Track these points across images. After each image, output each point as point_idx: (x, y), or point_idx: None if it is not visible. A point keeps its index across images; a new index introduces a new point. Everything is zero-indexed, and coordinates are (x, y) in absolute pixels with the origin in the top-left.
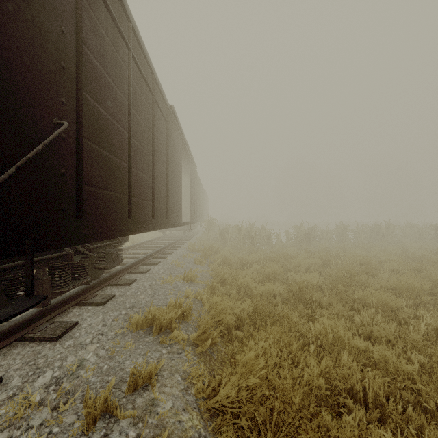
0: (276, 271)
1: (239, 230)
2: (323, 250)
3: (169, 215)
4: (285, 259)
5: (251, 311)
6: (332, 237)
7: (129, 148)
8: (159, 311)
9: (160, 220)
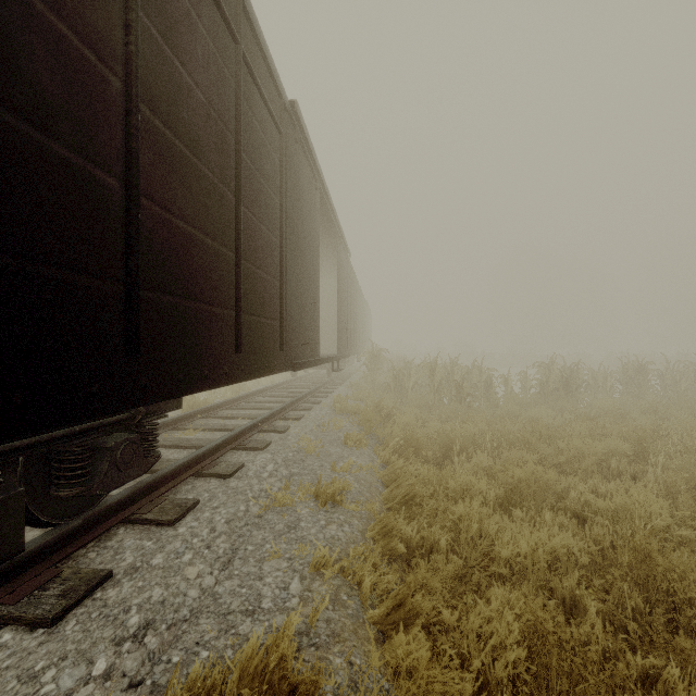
0: (537, 477)
1: (431, 372)
2: (615, 416)
3: (288, 344)
4: (539, 438)
5: (522, 662)
6: (612, 384)
7: (126, 133)
8: (210, 677)
9: (262, 354)
